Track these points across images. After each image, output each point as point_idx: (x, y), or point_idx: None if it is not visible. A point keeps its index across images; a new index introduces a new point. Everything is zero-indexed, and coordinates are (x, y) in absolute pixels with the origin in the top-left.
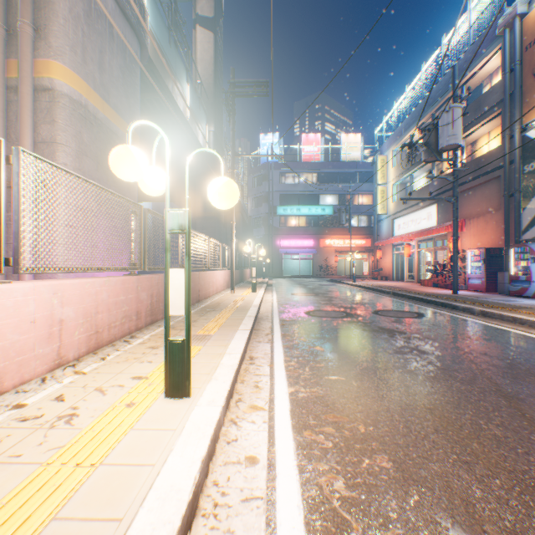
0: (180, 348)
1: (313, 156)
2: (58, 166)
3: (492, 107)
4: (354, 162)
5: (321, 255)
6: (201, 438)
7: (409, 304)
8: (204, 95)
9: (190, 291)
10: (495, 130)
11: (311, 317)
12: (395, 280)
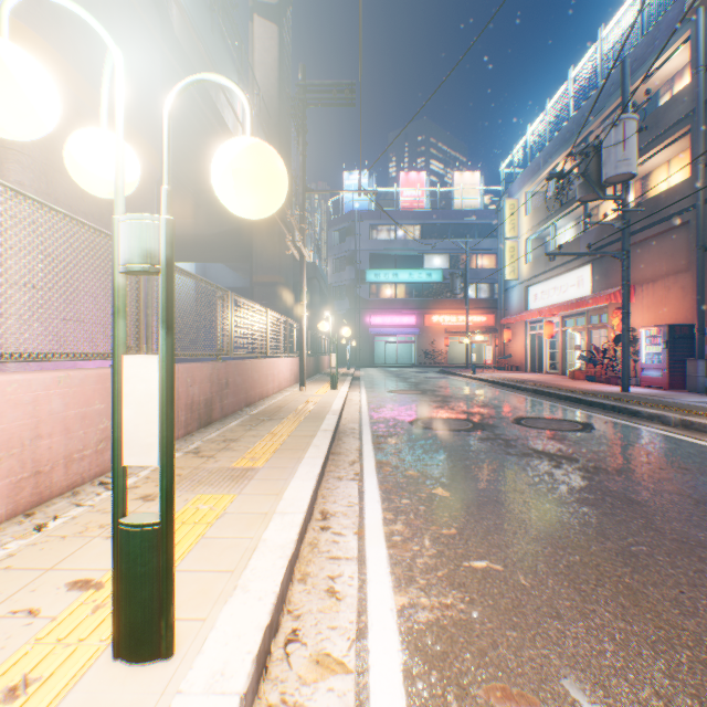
0: (145, 543)
1: (415, 203)
2: None
3: (677, 122)
4: (470, 210)
5: (426, 336)
6: None
7: (562, 408)
8: (264, 113)
9: (171, 408)
10: (678, 158)
11: (420, 429)
12: (530, 371)
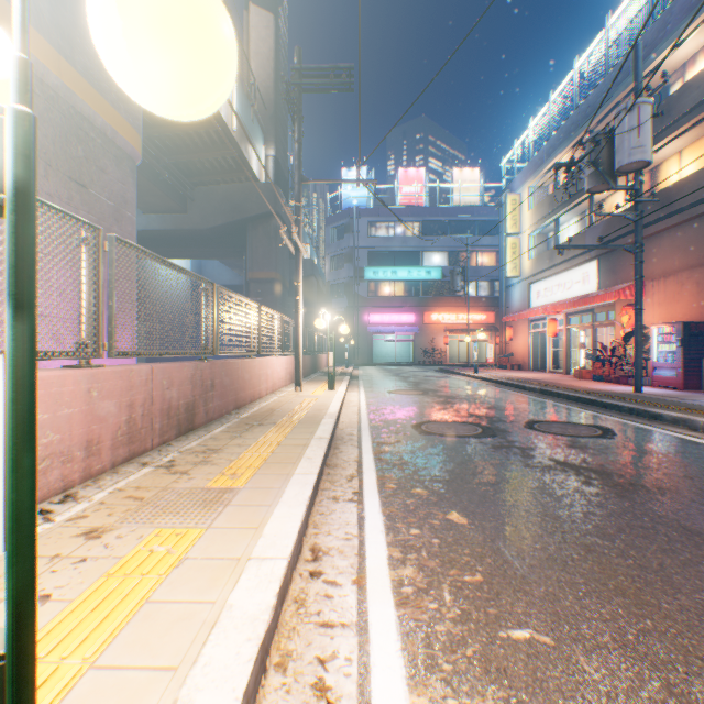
0: None
1: (414, 199)
2: None
3: (691, 109)
4: (470, 207)
5: (425, 335)
6: None
7: (574, 410)
8: (260, 104)
9: (25, 449)
10: (691, 147)
11: (425, 435)
12: (532, 370)
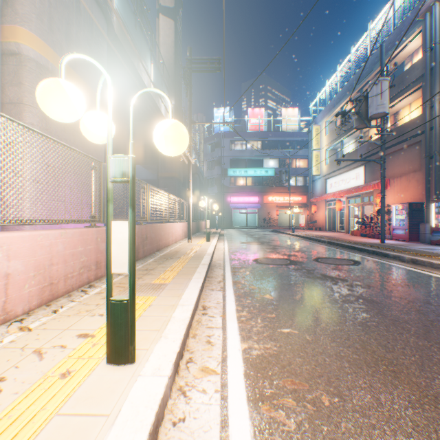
0: (122, 309)
1: (257, 127)
2: (1, 114)
3: (414, 81)
4: (292, 132)
5: (264, 209)
6: (137, 431)
7: (344, 252)
8: (166, 74)
9: (134, 246)
10: (415, 102)
11: (259, 264)
12: (328, 230)
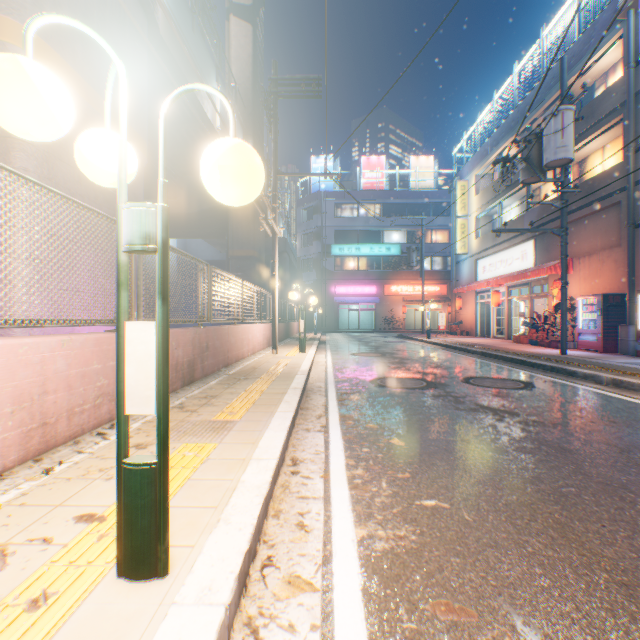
0: (145, 479)
1: (375, 184)
2: None
3: (610, 112)
4: (425, 191)
5: (385, 305)
6: None
7: (507, 369)
8: (240, 103)
9: (166, 366)
10: (612, 144)
11: (379, 388)
12: (479, 336)
